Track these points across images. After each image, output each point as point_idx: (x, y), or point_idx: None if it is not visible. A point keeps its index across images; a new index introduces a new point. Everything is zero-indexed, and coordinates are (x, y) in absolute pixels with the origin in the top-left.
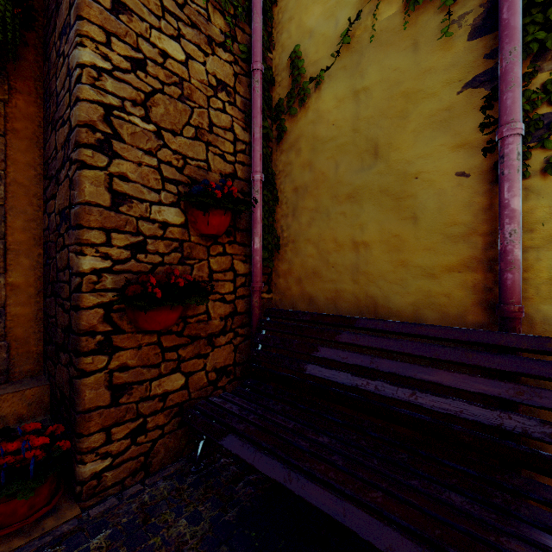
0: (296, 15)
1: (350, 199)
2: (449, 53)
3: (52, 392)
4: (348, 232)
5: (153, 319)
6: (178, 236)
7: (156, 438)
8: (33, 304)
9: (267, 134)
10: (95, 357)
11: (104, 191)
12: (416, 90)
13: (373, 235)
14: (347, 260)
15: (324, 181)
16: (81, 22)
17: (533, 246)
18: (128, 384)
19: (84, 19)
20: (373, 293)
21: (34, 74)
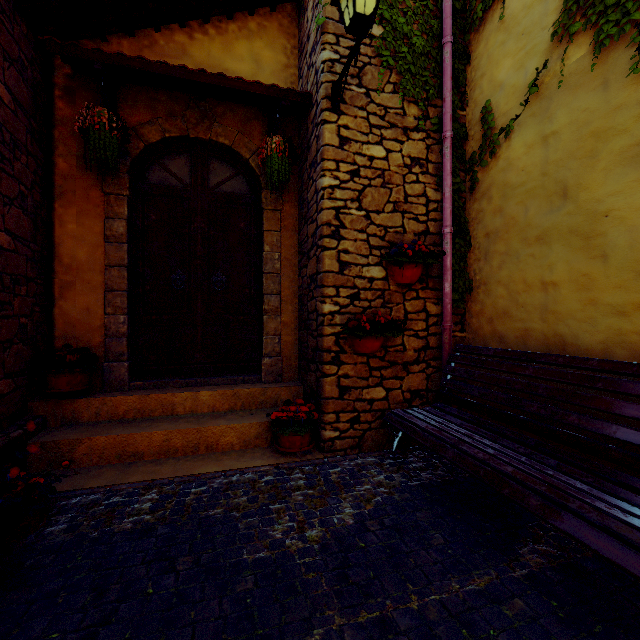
0: (487, 72)
1: (539, 241)
2: None
3: (304, 390)
4: (537, 273)
5: (364, 345)
6: (381, 287)
7: (366, 429)
8: (293, 335)
9: (459, 187)
10: (330, 366)
11: (335, 263)
12: (605, 128)
13: (561, 274)
14: (535, 300)
15: (514, 225)
16: (323, 162)
17: None
18: (349, 387)
19: (325, 160)
20: (561, 332)
21: (294, 187)
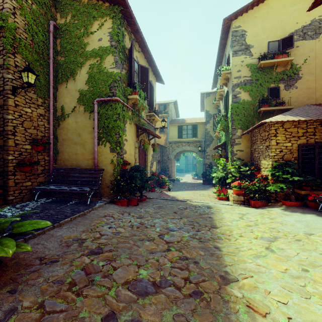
0: (63, 97)
1: (75, 144)
2: (91, 121)
3: None
4: (74, 151)
5: (25, 169)
6: (30, 151)
7: (25, 195)
8: None
9: (55, 124)
10: (12, 176)
11: (13, 143)
12: (86, 126)
13: (79, 152)
14: (74, 157)
15: (70, 139)
16: (9, 110)
17: (100, 156)
18: (18, 182)
19: (9, 110)
20: (79, 164)
21: None
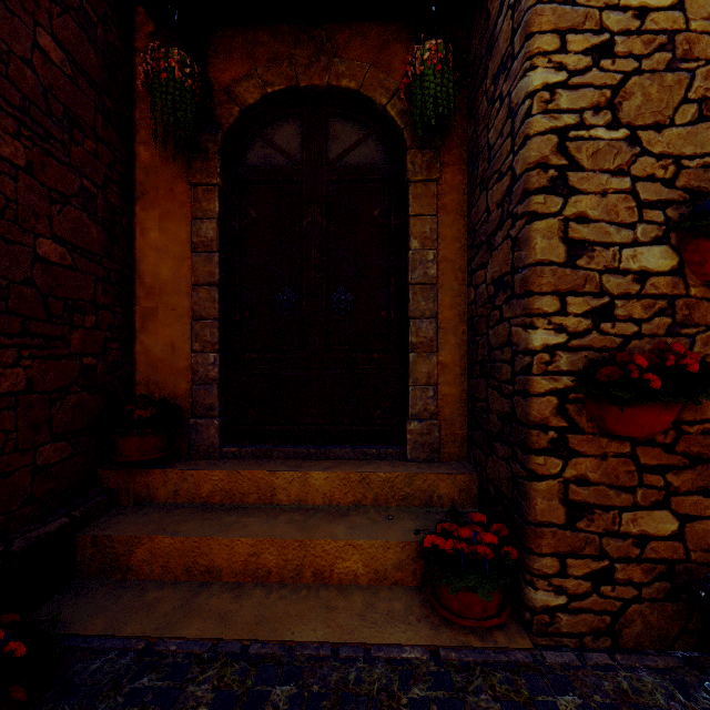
0: None
1: None
2: None
3: (480, 483)
4: None
5: (632, 420)
6: (666, 290)
7: (628, 599)
8: (458, 385)
9: None
10: (546, 458)
11: (557, 244)
12: None
13: None
14: None
15: None
16: (530, 41)
17: None
18: (588, 505)
19: (534, 35)
20: None
21: (459, 140)
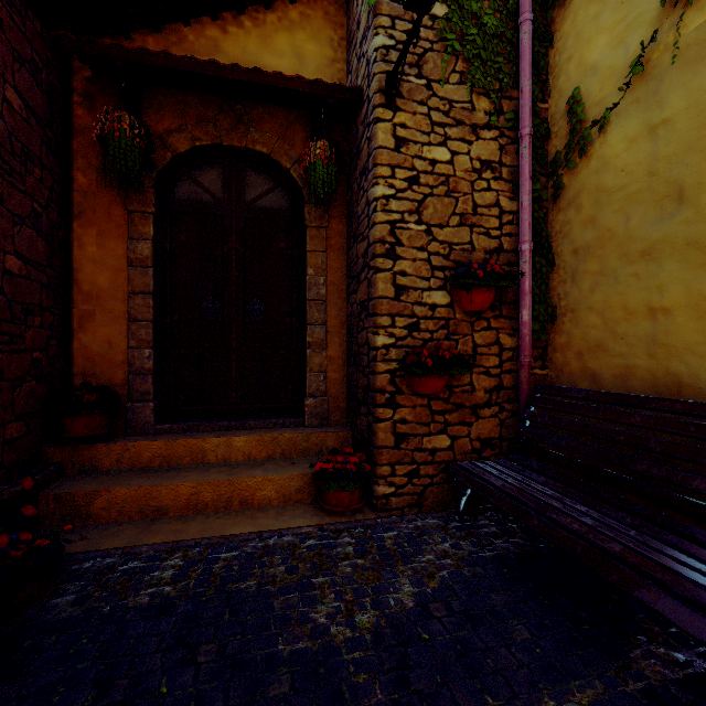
0: (575, 53)
1: (644, 257)
2: None
3: (354, 436)
4: (642, 297)
5: (425, 385)
6: (445, 315)
7: (426, 485)
8: (341, 372)
9: (540, 195)
10: (385, 409)
11: (390, 287)
12: None
13: (675, 298)
14: (640, 331)
15: (611, 239)
16: (376, 168)
17: None
18: (406, 434)
19: (378, 165)
20: (675, 370)
21: (342, 201)
